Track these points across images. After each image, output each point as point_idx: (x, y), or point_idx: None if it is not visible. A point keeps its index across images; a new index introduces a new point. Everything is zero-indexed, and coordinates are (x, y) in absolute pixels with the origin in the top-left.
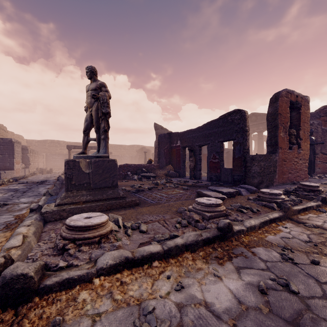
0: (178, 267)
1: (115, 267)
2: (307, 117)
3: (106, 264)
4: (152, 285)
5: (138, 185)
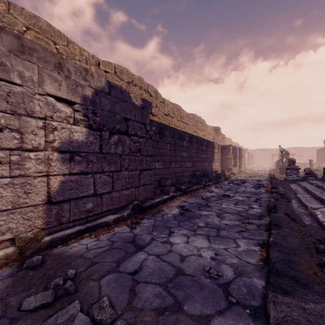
0: None
1: None
2: None
3: None
4: None
5: None
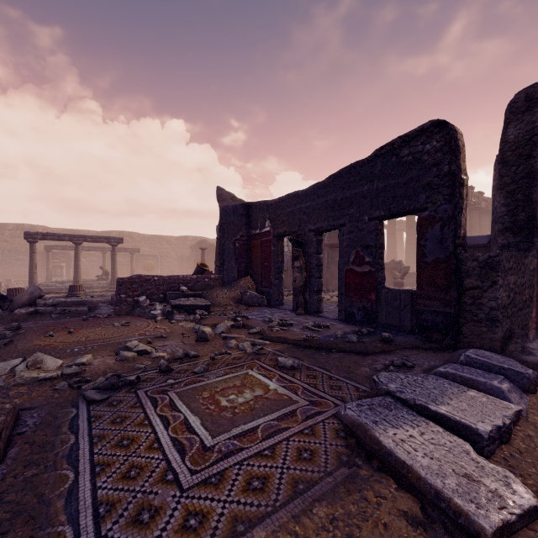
0: None
1: None
2: None
3: None
4: None
5: (139, 346)
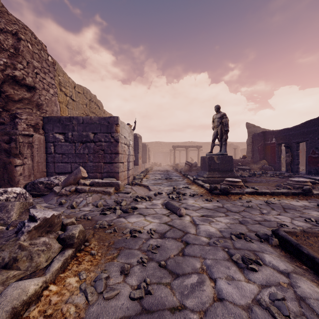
0: (278, 198)
1: (251, 193)
2: None
3: (248, 191)
4: (267, 199)
5: (239, 174)
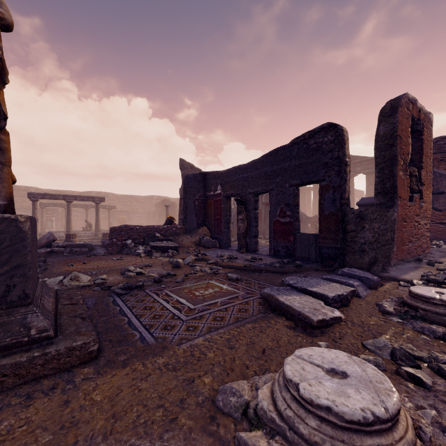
0: None
1: None
2: (430, 149)
3: None
4: None
5: (137, 269)
